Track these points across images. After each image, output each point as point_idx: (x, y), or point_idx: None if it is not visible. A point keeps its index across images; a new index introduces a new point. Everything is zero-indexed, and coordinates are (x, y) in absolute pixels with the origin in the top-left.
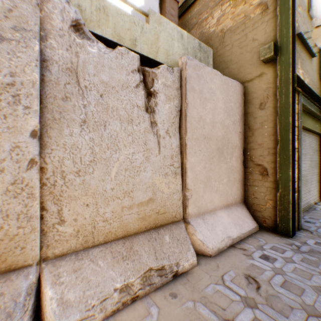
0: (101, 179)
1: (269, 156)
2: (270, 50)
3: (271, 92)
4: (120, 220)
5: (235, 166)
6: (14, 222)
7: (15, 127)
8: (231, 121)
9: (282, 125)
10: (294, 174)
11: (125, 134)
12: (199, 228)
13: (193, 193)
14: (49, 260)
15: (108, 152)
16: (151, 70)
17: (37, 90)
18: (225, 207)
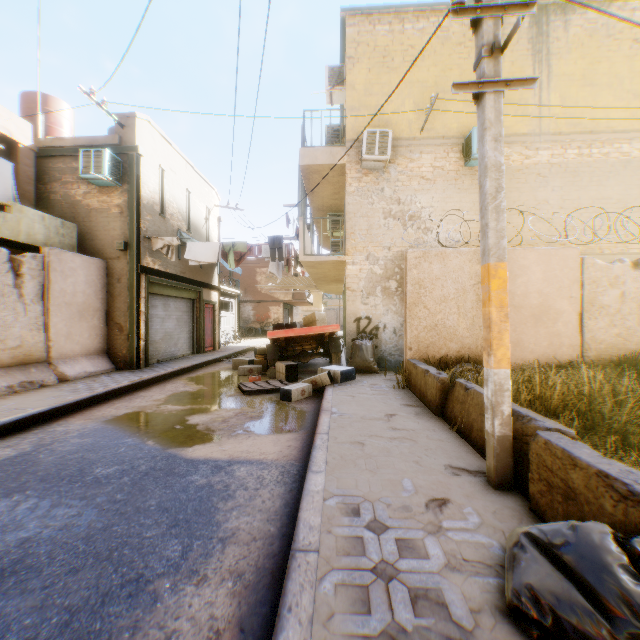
0: None
1: (125, 317)
2: (123, 245)
3: (126, 272)
4: None
5: (98, 325)
6: None
7: None
8: (94, 290)
9: (132, 297)
10: (140, 329)
11: (1, 303)
12: (62, 366)
13: (56, 343)
14: None
15: None
16: (19, 258)
17: None
18: (88, 356)
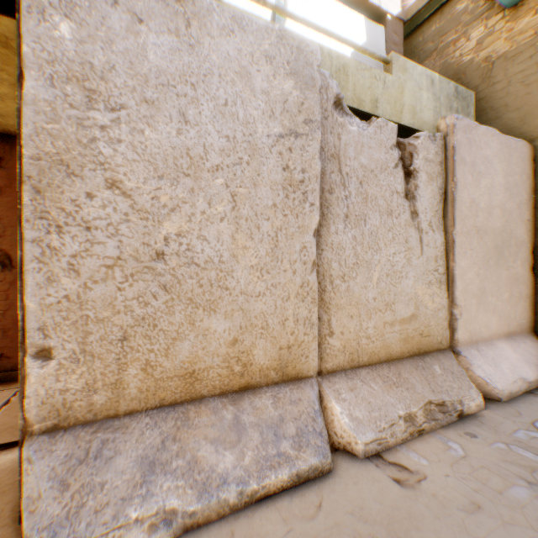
0: (363, 286)
1: None
2: None
3: None
4: (382, 339)
5: (519, 274)
6: (301, 328)
7: (303, 226)
8: (514, 203)
9: None
10: None
11: (385, 229)
12: (475, 361)
13: (462, 311)
14: (322, 375)
15: (369, 252)
16: (407, 141)
17: (318, 185)
18: (505, 337)
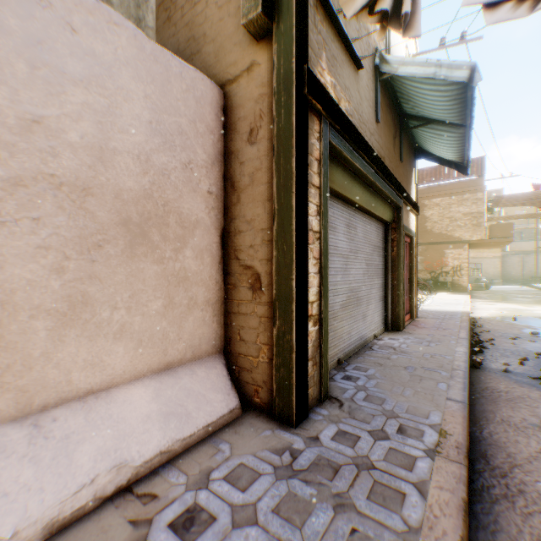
0: None
1: (264, 247)
2: (256, 2)
3: (267, 104)
4: None
5: (194, 271)
6: None
7: None
8: (179, 160)
9: (282, 177)
10: (306, 286)
11: None
12: None
13: None
14: None
15: None
16: None
17: None
18: (159, 371)
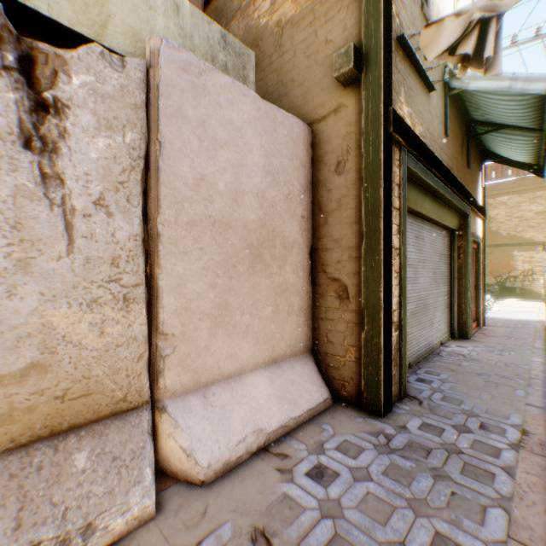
0: None
1: (351, 262)
2: (348, 58)
3: (354, 141)
4: None
5: (292, 283)
6: None
7: None
8: (283, 193)
9: (370, 204)
10: (390, 297)
11: None
12: (187, 420)
13: (179, 342)
14: None
15: None
16: (54, 50)
17: None
18: (269, 364)
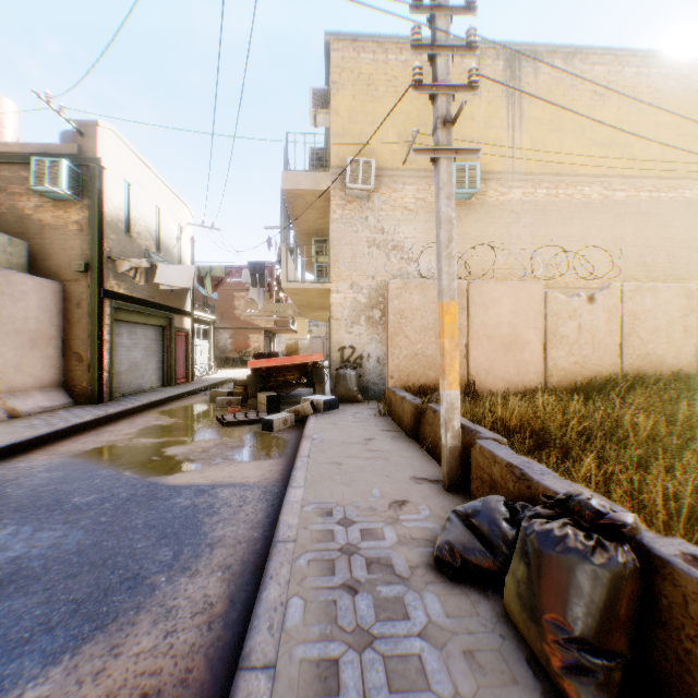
0: None
1: (86, 346)
2: (84, 267)
3: (87, 296)
4: None
5: (54, 355)
6: None
7: None
8: (49, 316)
9: (94, 324)
10: (104, 359)
11: None
12: (12, 401)
13: (6, 375)
14: None
15: None
16: None
17: None
18: (42, 389)
